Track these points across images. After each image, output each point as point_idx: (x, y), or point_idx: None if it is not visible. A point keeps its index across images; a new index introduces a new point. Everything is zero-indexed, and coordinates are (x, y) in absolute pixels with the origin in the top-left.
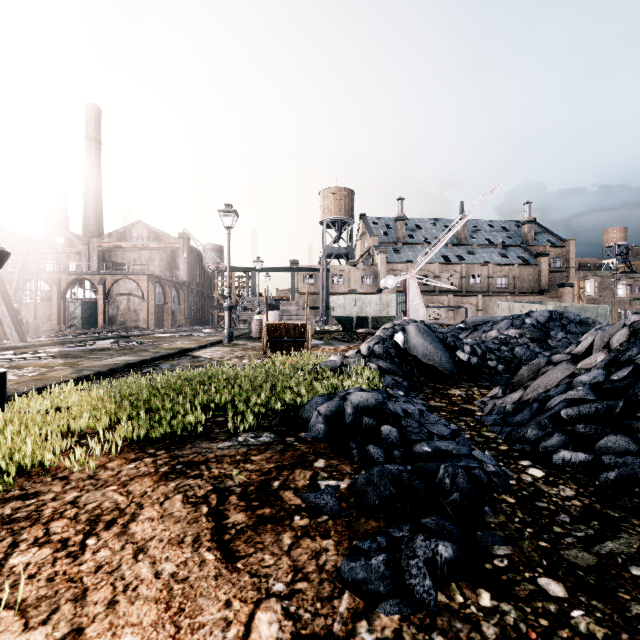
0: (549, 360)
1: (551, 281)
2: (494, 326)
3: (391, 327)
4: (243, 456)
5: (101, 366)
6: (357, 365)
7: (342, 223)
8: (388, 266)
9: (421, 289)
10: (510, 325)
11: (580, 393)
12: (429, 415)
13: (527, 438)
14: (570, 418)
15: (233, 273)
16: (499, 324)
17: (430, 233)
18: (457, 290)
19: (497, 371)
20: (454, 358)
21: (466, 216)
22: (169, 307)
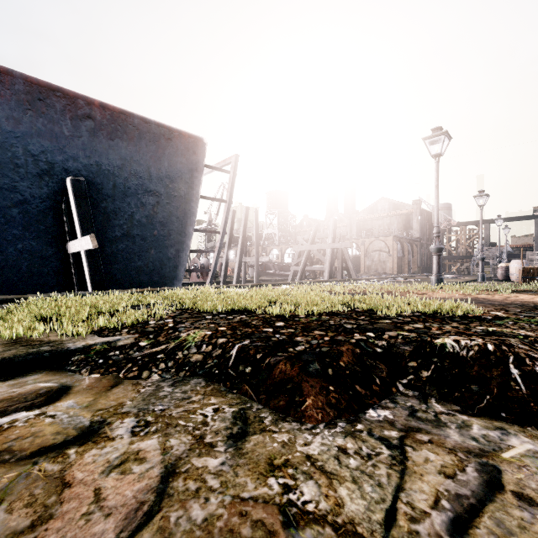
0: None
1: None
2: None
3: None
4: (532, 294)
5: None
6: None
7: None
8: None
9: None
10: None
11: None
12: None
13: None
14: None
15: (464, 227)
16: None
17: None
18: None
19: None
20: None
21: None
22: (406, 258)
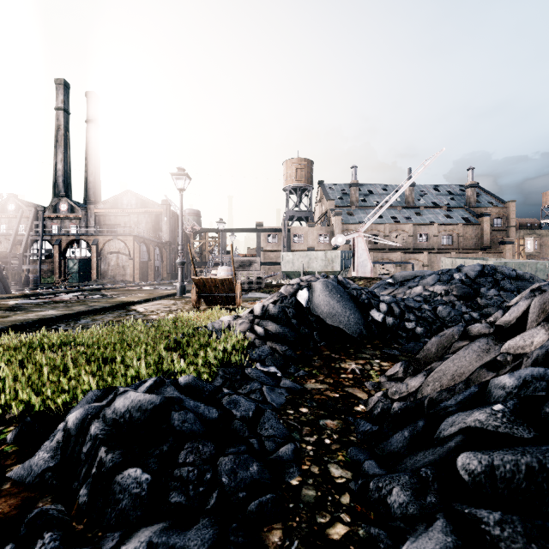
0: (465, 331)
1: (493, 239)
2: (420, 281)
3: (296, 283)
4: None
5: (6, 322)
6: (242, 328)
7: (302, 189)
8: (342, 227)
9: (372, 247)
10: (437, 280)
11: (498, 419)
12: (265, 422)
13: (390, 508)
14: (474, 480)
15: (207, 234)
16: (426, 279)
17: (381, 197)
18: (405, 248)
19: (415, 334)
20: (367, 318)
21: (411, 179)
22: (153, 263)
